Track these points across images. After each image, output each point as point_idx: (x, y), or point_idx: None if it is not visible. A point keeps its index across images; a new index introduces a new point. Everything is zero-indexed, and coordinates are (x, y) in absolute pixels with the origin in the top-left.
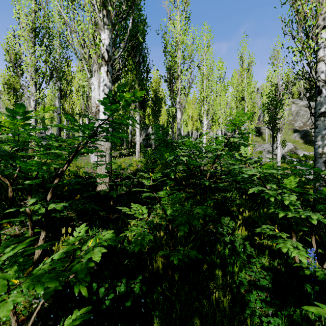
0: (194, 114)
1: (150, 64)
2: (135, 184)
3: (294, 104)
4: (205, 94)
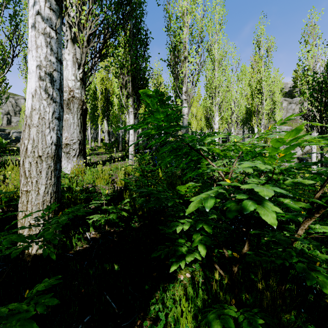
0: (198, 113)
1: (147, 37)
2: (114, 221)
3: (306, 102)
4: (217, 84)
